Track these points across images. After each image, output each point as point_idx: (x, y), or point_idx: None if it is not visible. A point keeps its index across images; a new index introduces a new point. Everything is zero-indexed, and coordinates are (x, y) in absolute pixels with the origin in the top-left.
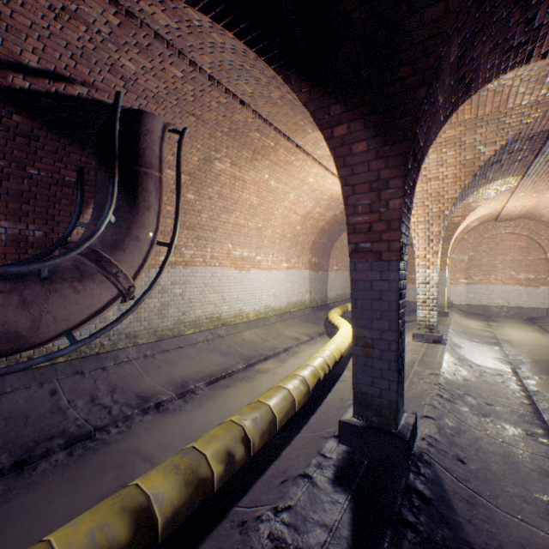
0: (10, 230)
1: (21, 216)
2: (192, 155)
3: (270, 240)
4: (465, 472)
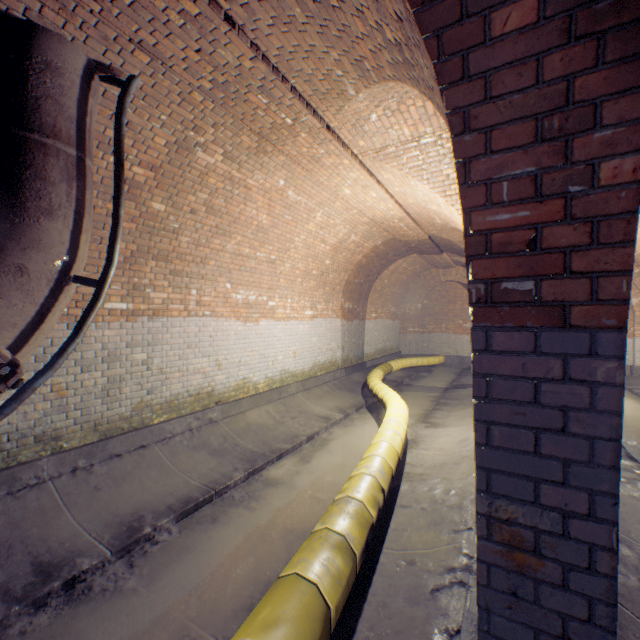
0: None
1: None
2: (154, 134)
3: (289, 278)
4: None
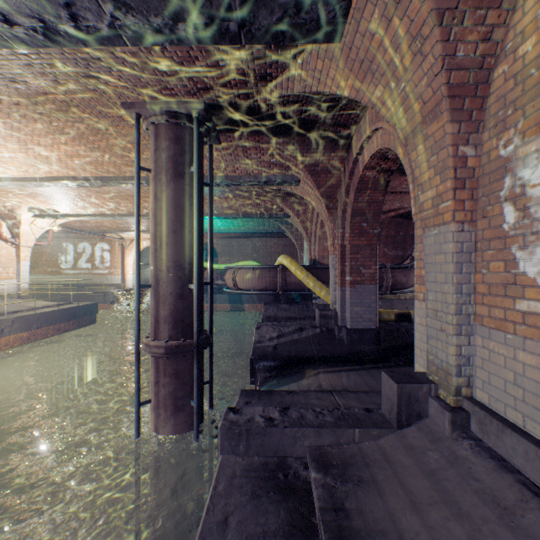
0: (394, 253)
1: (396, 248)
2: None
3: None
4: None
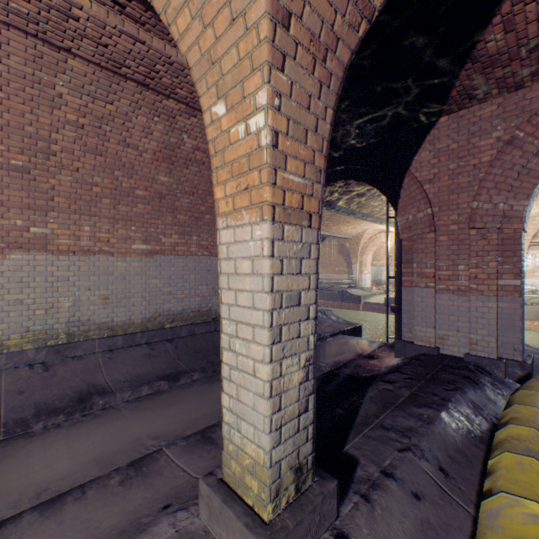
0: None
1: None
2: None
3: None
4: (184, 494)
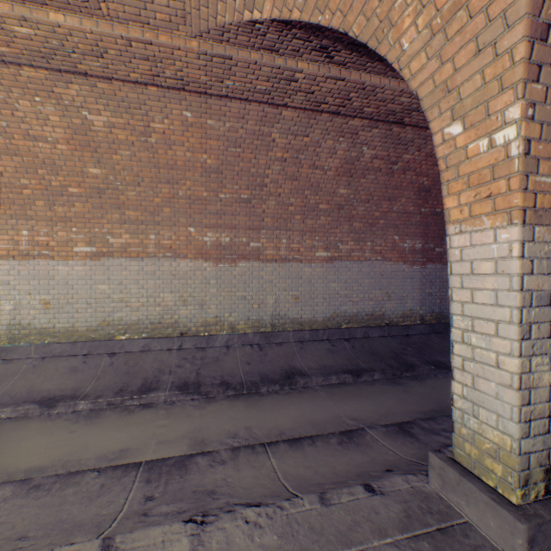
0: None
1: None
2: None
3: None
4: (400, 466)
